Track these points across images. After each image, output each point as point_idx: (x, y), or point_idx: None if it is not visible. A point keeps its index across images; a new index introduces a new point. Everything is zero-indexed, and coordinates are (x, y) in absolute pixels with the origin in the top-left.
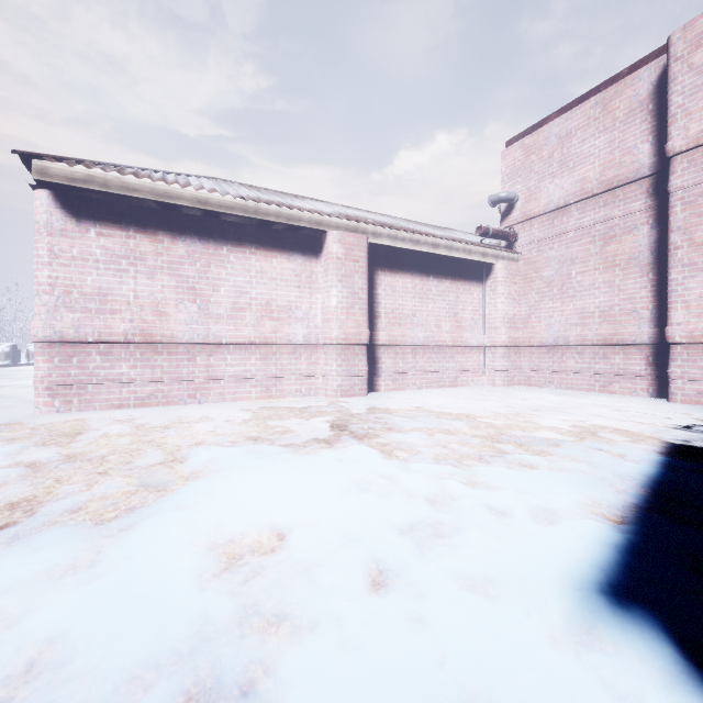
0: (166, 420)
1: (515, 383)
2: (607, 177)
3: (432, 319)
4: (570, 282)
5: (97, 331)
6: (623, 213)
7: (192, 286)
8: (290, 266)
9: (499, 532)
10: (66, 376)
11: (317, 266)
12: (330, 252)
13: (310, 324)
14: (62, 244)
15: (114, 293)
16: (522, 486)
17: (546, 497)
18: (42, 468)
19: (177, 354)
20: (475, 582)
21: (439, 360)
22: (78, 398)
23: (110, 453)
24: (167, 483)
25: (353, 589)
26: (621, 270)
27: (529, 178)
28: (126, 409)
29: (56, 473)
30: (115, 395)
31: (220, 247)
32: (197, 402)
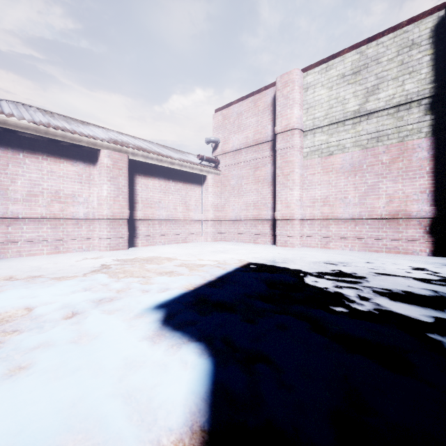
0: None
1: (218, 240)
2: (256, 138)
3: (171, 204)
4: (242, 188)
5: None
6: (262, 157)
7: None
8: (74, 169)
9: (137, 296)
10: None
11: (94, 170)
12: (102, 162)
13: (89, 206)
14: None
15: None
16: (166, 281)
17: (172, 284)
18: None
19: None
20: (112, 310)
21: (176, 228)
22: None
23: None
24: None
25: (55, 318)
26: (261, 184)
27: (225, 132)
28: None
29: None
30: None
31: (17, 153)
32: None
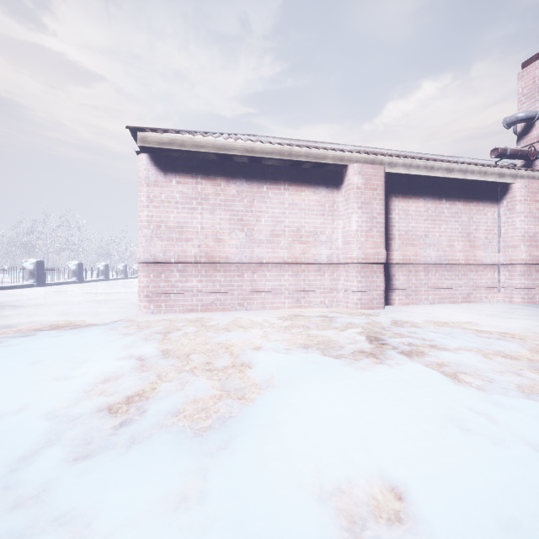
0: (226, 324)
1: (536, 301)
2: None
3: (444, 239)
4: None
5: (177, 254)
6: None
7: (241, 218)
8: (316, 198)
9: None
10: (157, 287)
11: (338, 196)
12: (350, 183)
13: (332, 246)
14: (155, 192)
15: (188, 226)
16: None
17: None
18: (146, 363)
19: (230, 271)
20: None
21: (452, 278)
22: (165, 303)
23: (192, 352)
24: (243, 390)
25: None
26: None
27: None
28: (196, 312)
29: (156, 369)
30: (188, 302)
31: (261, 186)
32: (244, 309)
